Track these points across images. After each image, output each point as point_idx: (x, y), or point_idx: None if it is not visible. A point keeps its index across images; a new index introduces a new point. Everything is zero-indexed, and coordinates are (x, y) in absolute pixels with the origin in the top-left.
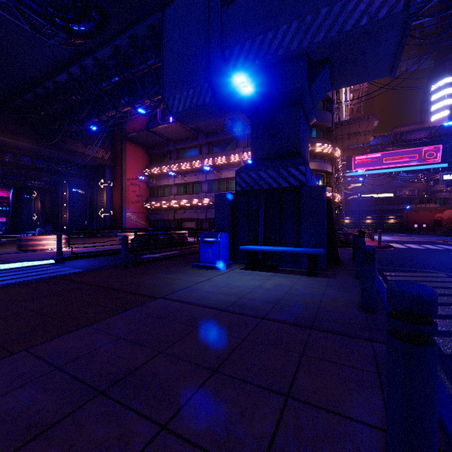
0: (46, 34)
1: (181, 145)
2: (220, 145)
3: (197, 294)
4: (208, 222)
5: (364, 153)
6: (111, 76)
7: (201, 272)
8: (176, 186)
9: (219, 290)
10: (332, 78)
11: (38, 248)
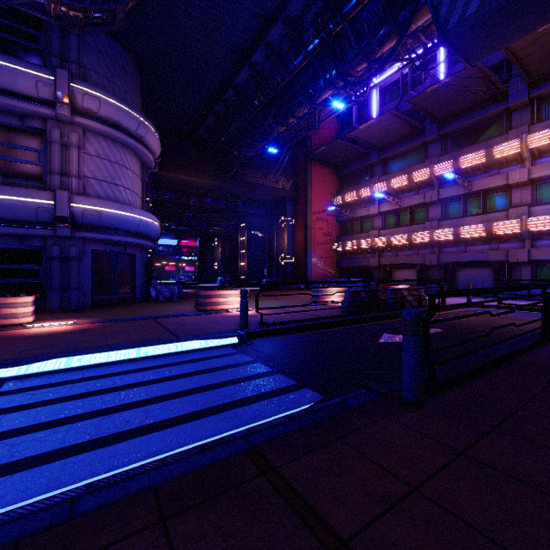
0: (226, 3)
1: (390, 151)
2: (467, 135)
3: None
4: (442, 270)
5: None
6: (307, 42)
7: None
8: (381, 215)
9: None
10: None
11: (217, 307)
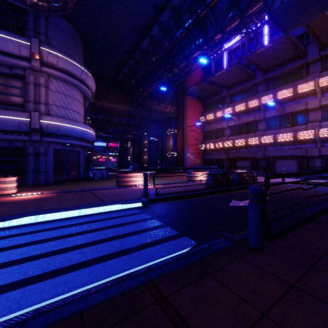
0: None
1: (234, 89)
2: (282, 79)
3: None
4: (266, 161)
5: None
6: (184, 21)
7: None
8: (229, 128)
9: None
10: None
11: (129, 184)
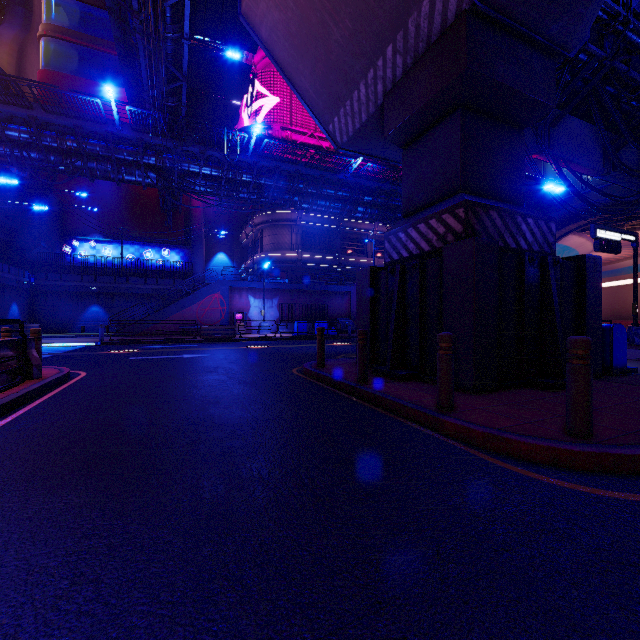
0: None
1: None
2: None
3: None
4: None
5: None
6: None
7: None
8: None
9: None
10: None
11: None
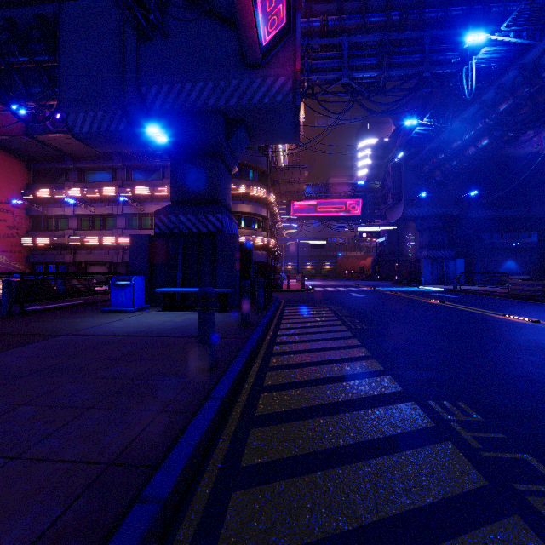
0: None
1: (85, 163)
2: (143, 172)
3: (106, 329)
4: (126, 267)
5: (300, 200)
6: None
7: (112, 316)
8: (77, 217)
9: (130, 326)
10: (249, 135)
11: None
